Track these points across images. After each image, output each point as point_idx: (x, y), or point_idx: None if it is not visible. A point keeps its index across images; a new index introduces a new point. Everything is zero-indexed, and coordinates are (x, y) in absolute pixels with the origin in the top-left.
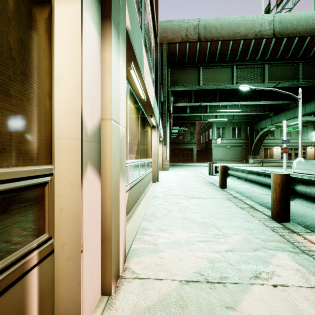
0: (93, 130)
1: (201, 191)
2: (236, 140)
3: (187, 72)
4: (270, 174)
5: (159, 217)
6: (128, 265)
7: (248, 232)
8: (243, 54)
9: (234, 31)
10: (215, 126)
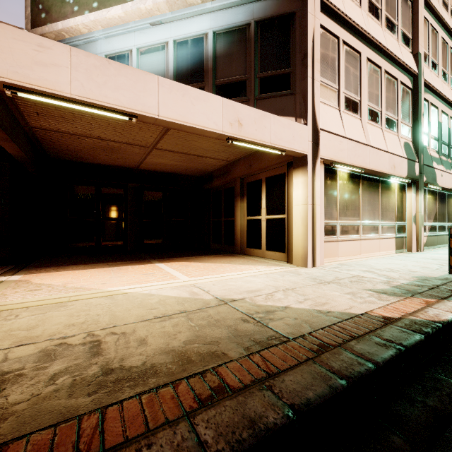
0: (414, 215)
1: None
2: None
3: None
4: None
5: (446, 250)
6: (424, 252)
7: None
8: None
9: None
10: None
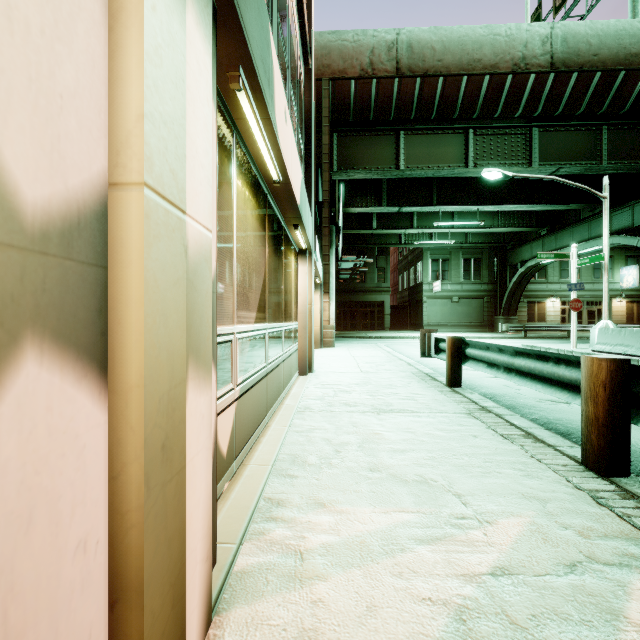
0: (60, 214)
1: (407, 395)
2: (471, 285)
3: (373, 142)
4: (574, 359)
5: (313, 464)
6: (219, 634)
7: (537, 508)
8: (489, 105)
9: (470, 57)
10: (430, 255)
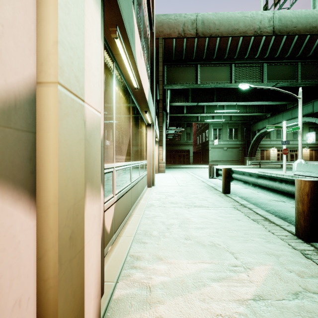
0: (2, 99)
1: (203, 198)
2: (233, 141)
3: (184, 70)
4: (290, 180)
5: (155, 236)
6: None
7: (274, 260)
8: (242, 52)
9: (233, 27)
10: (212, 127)
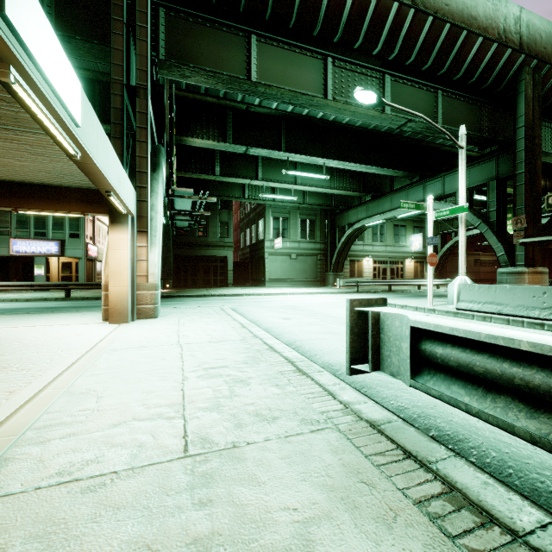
0: None
1: None
2: (307, 243)
3: (217, 37)
4: None
5: None
6: None
7: None
8: (351, 28)
9: None
10: (271, 213)
